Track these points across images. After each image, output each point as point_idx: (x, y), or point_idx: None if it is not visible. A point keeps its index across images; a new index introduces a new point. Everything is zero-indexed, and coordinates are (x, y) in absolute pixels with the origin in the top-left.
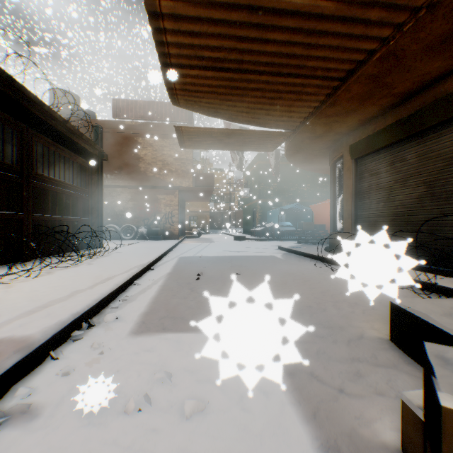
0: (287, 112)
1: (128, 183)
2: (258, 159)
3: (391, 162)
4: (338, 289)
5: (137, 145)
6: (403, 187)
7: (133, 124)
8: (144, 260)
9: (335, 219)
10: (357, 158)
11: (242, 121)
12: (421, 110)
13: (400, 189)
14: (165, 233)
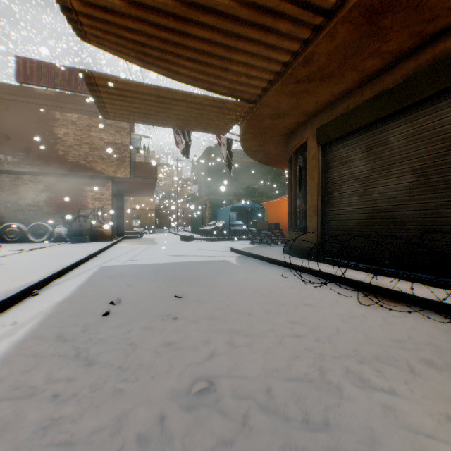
0: (247, 69)
1: (40, 169)
2: (208, 153)
3: (368, 147)
4: (329, 319)
5: (54, 121)
6: (385, 177)
7: (48, 94)
8: (24, 279)
9: (295, 216)
10: (324, 143)
11: (186, 78)
12: (414, 76)
13: (382, 179)
14: (93, 233)
